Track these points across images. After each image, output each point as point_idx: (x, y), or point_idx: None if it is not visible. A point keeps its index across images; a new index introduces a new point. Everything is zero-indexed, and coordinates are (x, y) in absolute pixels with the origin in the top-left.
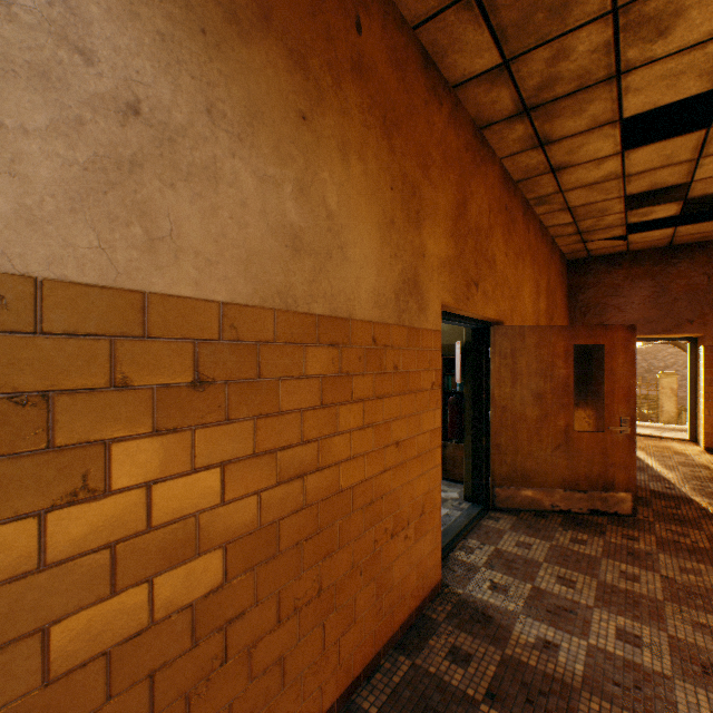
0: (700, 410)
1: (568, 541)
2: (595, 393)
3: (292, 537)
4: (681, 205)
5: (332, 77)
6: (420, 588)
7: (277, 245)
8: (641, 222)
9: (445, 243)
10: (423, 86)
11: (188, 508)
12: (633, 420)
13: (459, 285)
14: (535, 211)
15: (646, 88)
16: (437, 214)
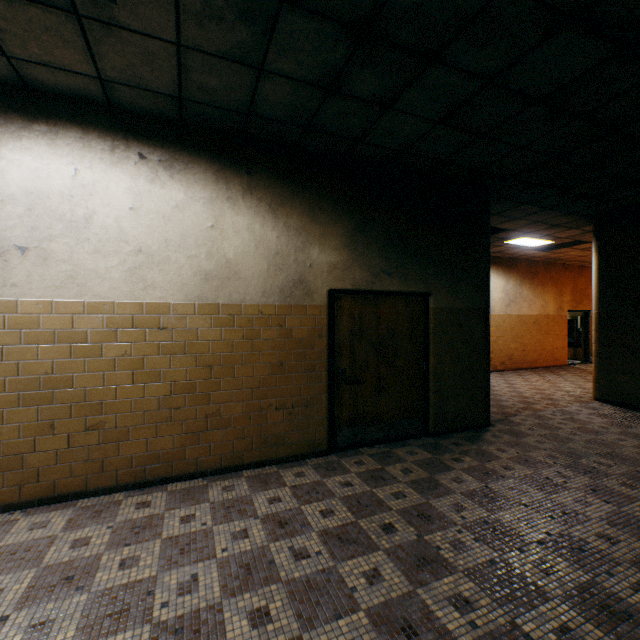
0: None
1: None
2: None
3: (541, 341)
4: None
5: (546, 283)
6: (561, 362)
7: (540, 307)
8: None
9: (568, 297)
10: (562, 270)
11: (533, 334)
12: None
13: (573, 305)
14: None
15: None
16: (566, 292)
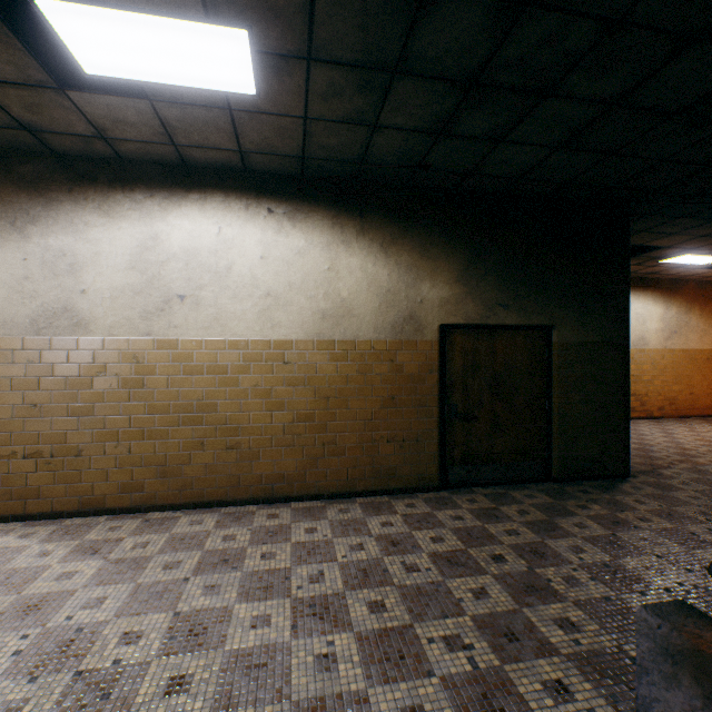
0: None
1: None
2: None
3: None
4: None
5: None
6: None
7: None
8: None
9: None
10: None
11: (705, 373)
12: None
13: None
14: None
15: None
16: None
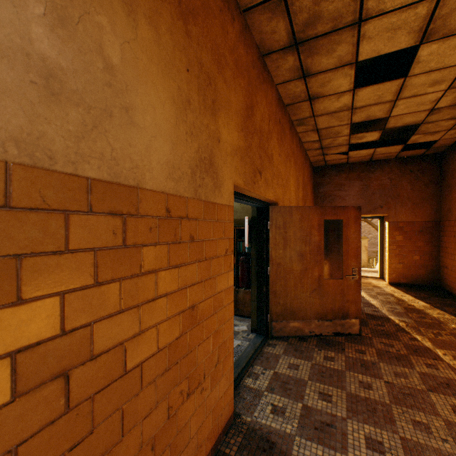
0: (386, 260)
1: (323, 359)
2: (333, 252)
3: None
4: (381, 133)
5: None
6: (216, 428)
7: (13, 75)
8: (355, 145)
9: (237, 135)
10: None
11: None
12: (360, 270)
13: (248, 171)
14: (296, 129)
15: (376, 37)
16: (230, 109)
